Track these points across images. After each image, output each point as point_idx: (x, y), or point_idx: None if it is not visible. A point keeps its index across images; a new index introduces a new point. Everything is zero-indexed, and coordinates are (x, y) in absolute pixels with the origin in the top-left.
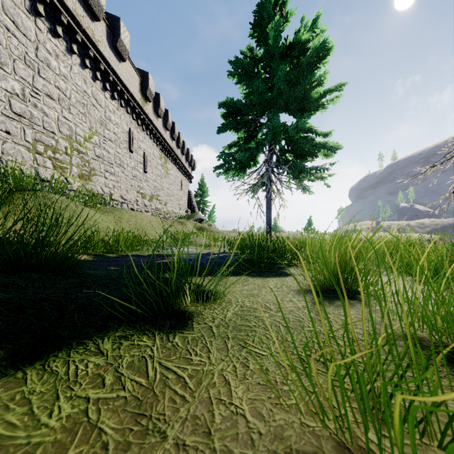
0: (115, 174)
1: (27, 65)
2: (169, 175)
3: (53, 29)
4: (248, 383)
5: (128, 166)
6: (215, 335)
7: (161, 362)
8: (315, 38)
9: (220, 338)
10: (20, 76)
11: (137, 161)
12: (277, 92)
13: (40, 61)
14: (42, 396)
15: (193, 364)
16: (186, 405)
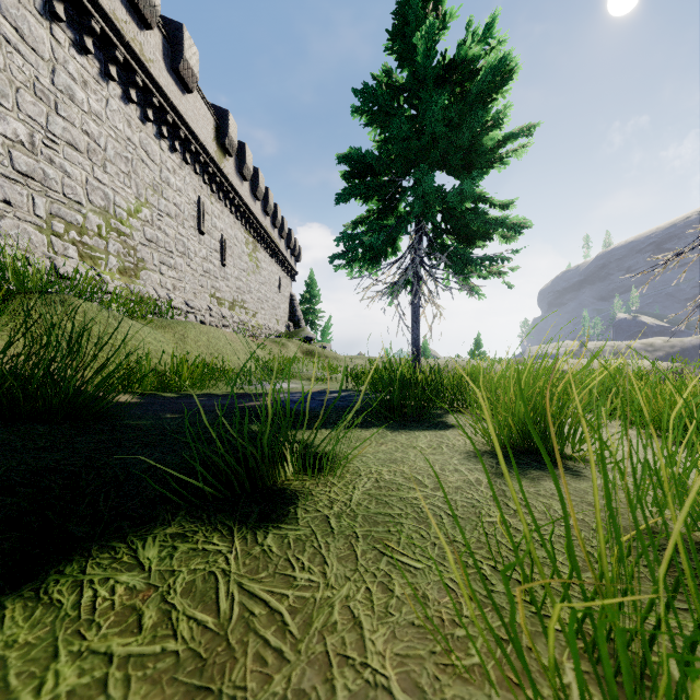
0: (176, 268)
1: (38, 97)
2: (261, 270)
3: (79, 41)
4: (394, 623)
5: (197, 255)
6: (334, 531)
7: (242, 582)
8: (489, 54)
9: (344, 538)
10: (28, 115)
11: (210, 248)
12: (429, 138)
13: (58, 91)
14: (29, 651)
15: (297, 586)
16: (285, 668)
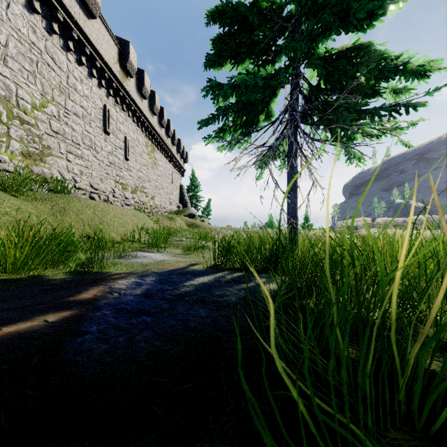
0: (83, 158)
1: None
2: (158, 166)
3: None
4: None
5: (103, 150)
6: None
7: None
8: None
9: None
10: None
11: (115, 145)
12: None
13: None
14: None
15: None
16: None
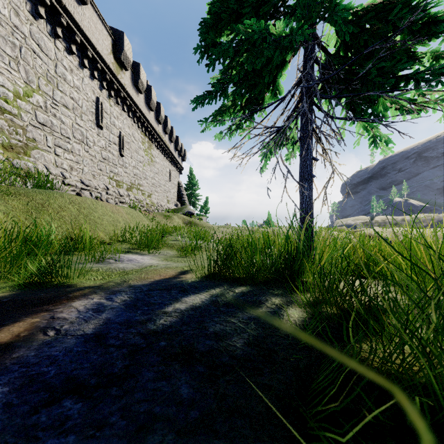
0: (73, 152)
1: None
2: (155, 163)
3: None
4: None
5: (96, 144)
6: None
7: None
8: None
9: None
10: None
11: (109, 140)
12: None
13: None
14: None
15: None
16: None
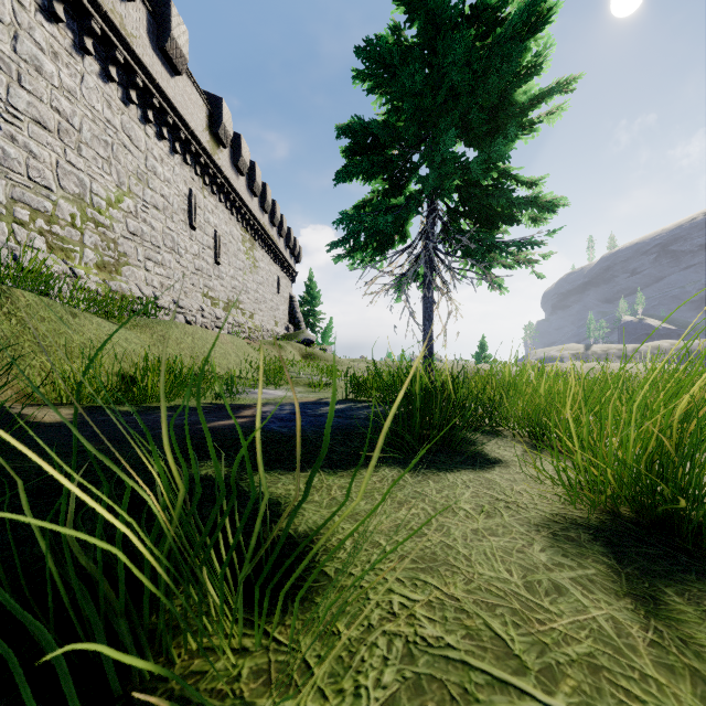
0: (164, 265)
1: None
2: (259, 269)
3: (48, 7)
4: None
5: (188, 252)
6: None
7: None
8: None
9: None
10: None
11: (203, 244)
12: (447, 94)
13: (21, 60)
14: None
15: None
16: None
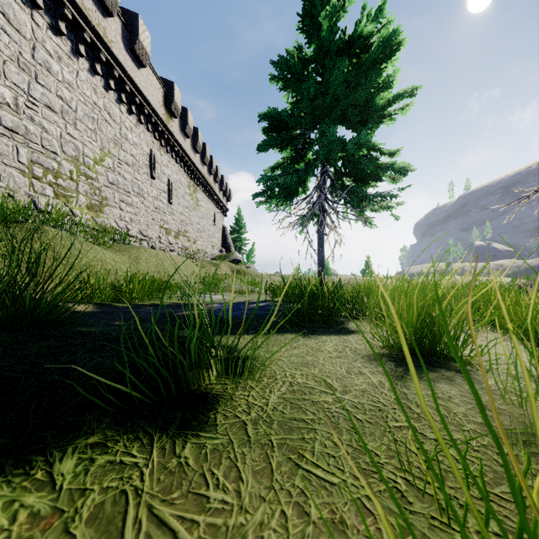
0: (132, 205)
1: (21, 68)
2: (200, 207)
3: (55, 25)
4: None
5: (149, 195)
6: (250, 440)
7: (153, 504)
8: (380, 31)
9: (259, 447)
10: (12, 82)
11: (160, 189)
12: (332, 98)
13: (37, 64)
14: None
15: (209, 509)
16: None
